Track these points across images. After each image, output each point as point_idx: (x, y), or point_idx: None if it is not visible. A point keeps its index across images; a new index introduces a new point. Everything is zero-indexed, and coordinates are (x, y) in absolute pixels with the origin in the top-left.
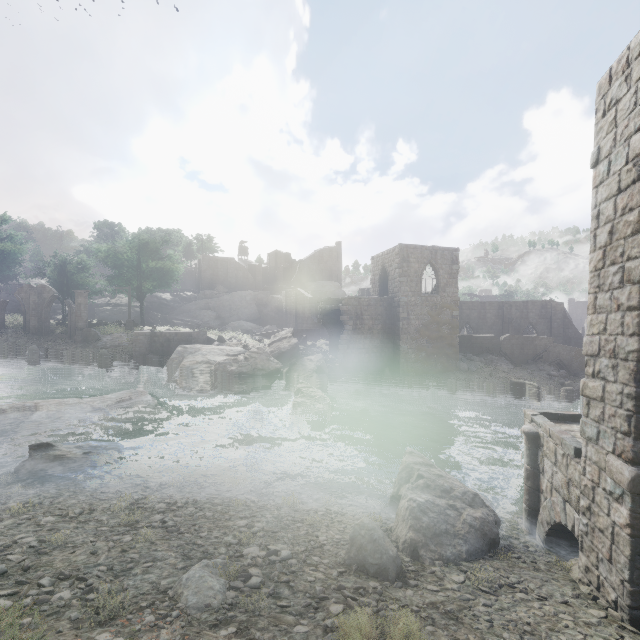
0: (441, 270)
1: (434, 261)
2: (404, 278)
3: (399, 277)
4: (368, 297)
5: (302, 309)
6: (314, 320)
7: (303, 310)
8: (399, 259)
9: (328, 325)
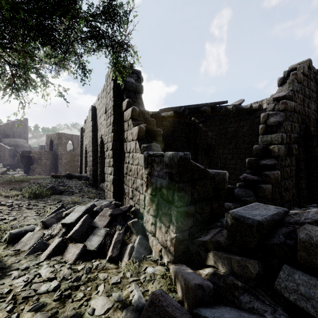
0: (75, 142)
1: (72, 139)
2: (60, 145)
3: (58, 144)
4: (44, 151)
5: (3, 154)
6: (12, 159)
7: (4, 154)
8: (58, 138)
9: (24, 162)
